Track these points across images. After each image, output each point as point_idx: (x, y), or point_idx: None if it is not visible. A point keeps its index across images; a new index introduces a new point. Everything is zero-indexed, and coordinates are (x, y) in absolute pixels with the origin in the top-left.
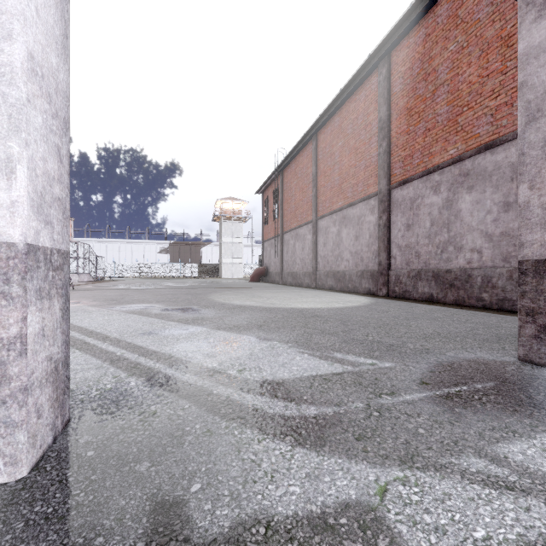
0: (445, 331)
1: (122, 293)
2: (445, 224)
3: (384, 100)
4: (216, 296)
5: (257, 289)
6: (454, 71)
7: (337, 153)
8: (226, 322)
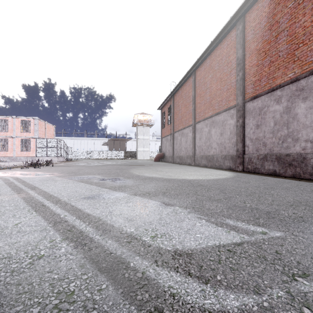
0: (303, 199)
1: (79, 168)
2: (285, 124)
3: (240, 45)
4: (134, 170)
5: (158, 166)
6: (292, 20)
7: (208, 82)
8: (140, 189)
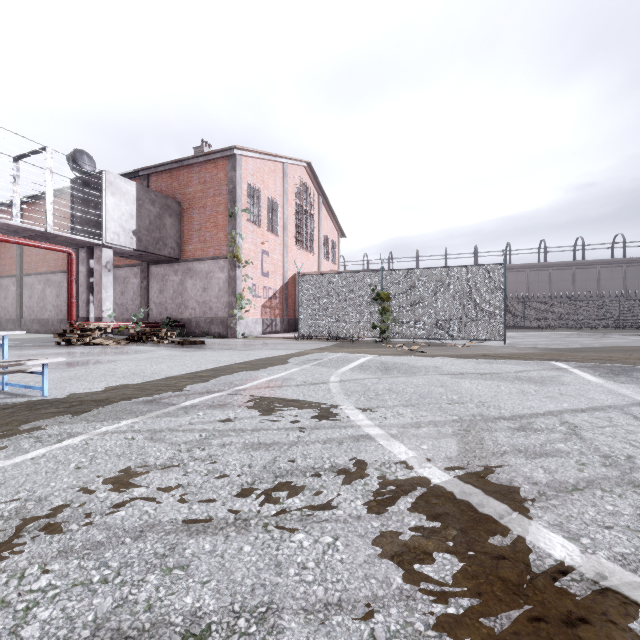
0: None
1: None
2: None
3: None
4: None
5: None
6: None
7: None
8: None
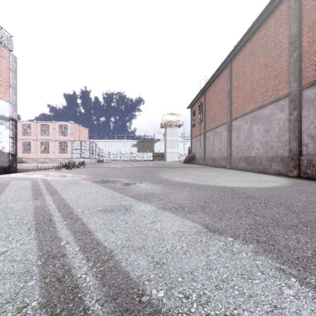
0: None
1: (107, 170)
2: None
3: (295, 19)
4: (162, 173)
5: (189, 169)
6: None
7: (248, 71)
8: (171, 199)
